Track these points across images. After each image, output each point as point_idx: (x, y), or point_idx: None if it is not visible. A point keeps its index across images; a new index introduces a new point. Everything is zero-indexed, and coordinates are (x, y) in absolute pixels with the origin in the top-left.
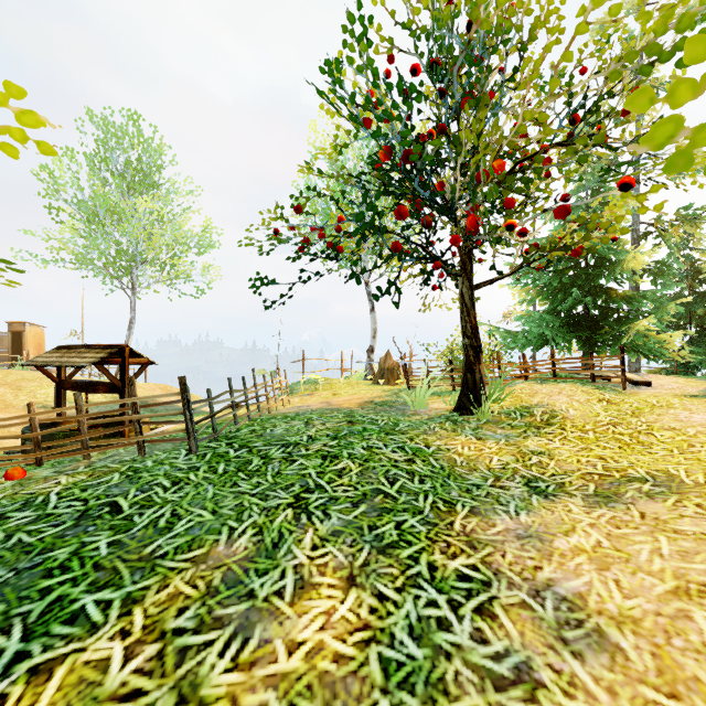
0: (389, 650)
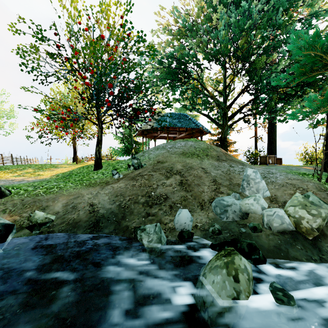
0: (34, 171)
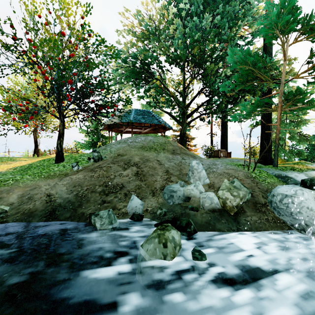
0: None
